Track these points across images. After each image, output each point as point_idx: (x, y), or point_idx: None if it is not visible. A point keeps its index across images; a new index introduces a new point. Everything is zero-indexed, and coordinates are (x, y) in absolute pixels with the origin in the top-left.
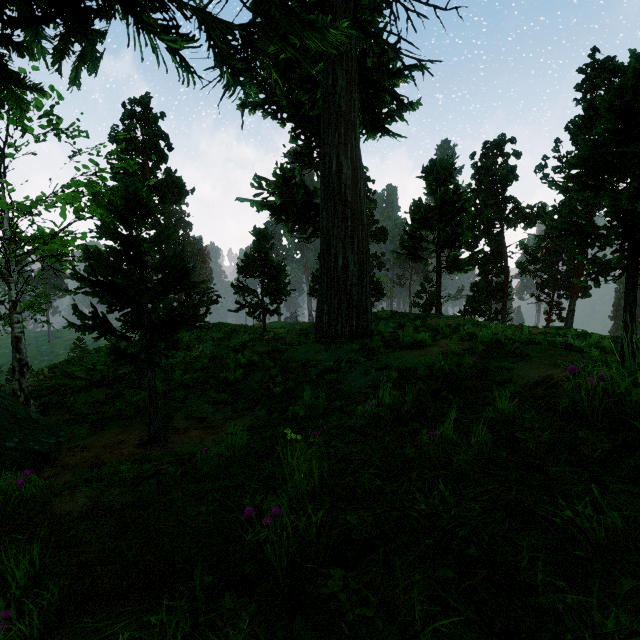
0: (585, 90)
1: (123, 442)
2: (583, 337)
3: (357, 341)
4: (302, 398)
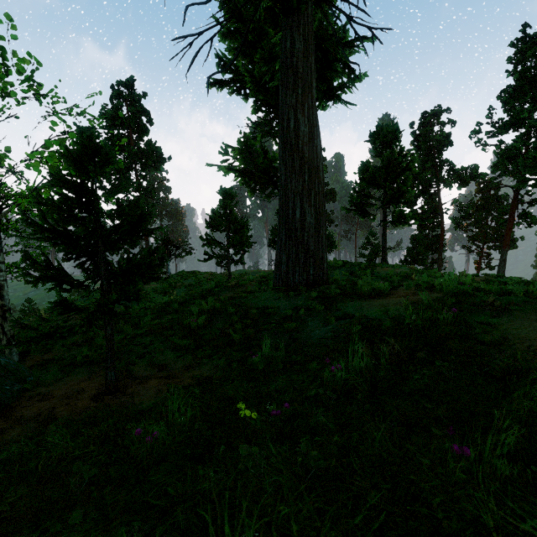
0: (516, 62)
1: (82, 391)
2: (524, 285)
3: (314, 289)
4: (261, 347)
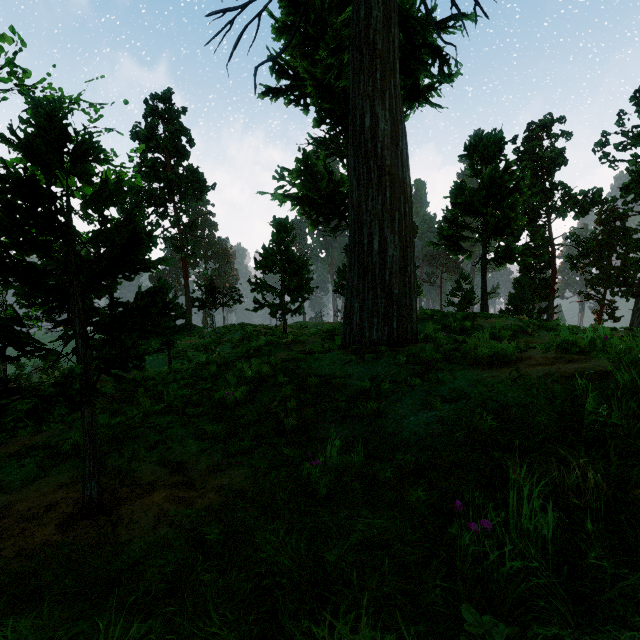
0: None
1: (53, 507)
2: None
3: (401, 350)
4: (325, 440)
